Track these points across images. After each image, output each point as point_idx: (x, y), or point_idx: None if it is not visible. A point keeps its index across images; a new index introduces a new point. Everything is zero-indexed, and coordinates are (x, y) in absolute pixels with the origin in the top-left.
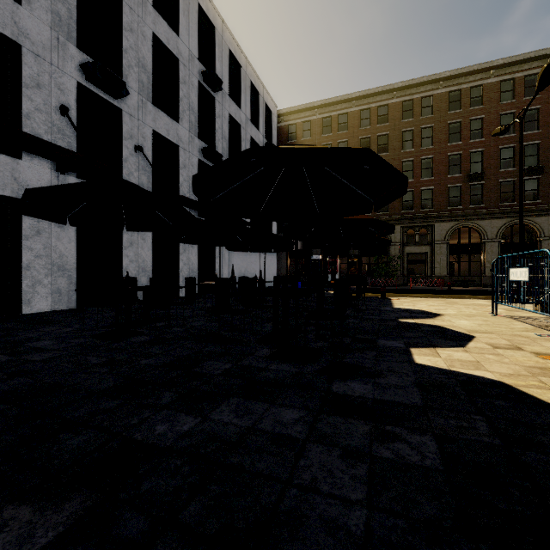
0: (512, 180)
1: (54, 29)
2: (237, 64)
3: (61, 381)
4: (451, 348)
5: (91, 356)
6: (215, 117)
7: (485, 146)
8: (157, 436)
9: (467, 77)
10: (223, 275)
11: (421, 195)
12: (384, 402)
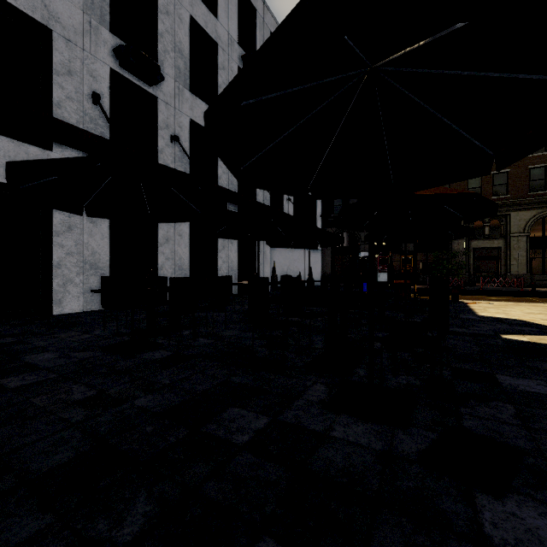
0: None
1: (86, 13)
2: None
3: (2, 439)
4: None
5: (80, 383)
6: None
7: None
8: None
9: None
10: (265, 273)
11: (492, 180)
12: None
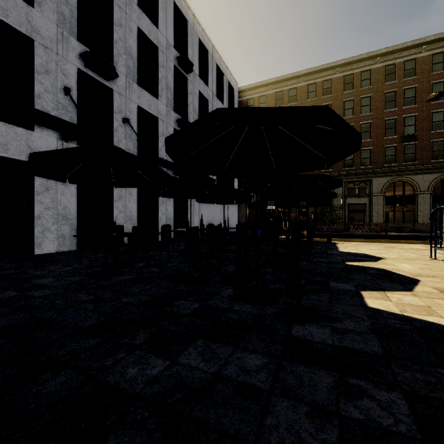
0: (443, 139)
1: (59, 26)
2: (205, 50)
3: (53, 317)
4: (400, 292)
5: (82, 293)
6: (187, 94)
7: (417, 111)
8: (128, 381)
9: (402, 53)
10: (194, 222)
11: (360, 154)
12: (344, 349)
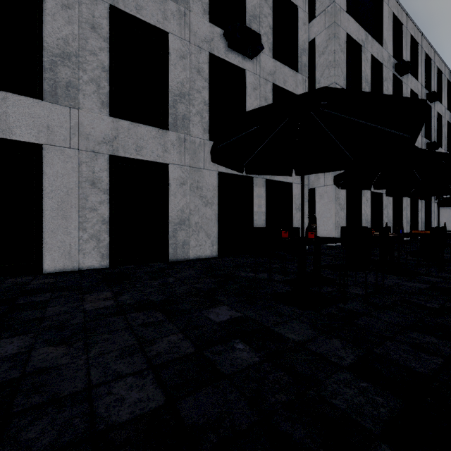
0: None
1: None
2: (438, 73)
3: None
4: None
5: None
6: (430, 119)
7: None
8: None
9: None
10: (434, 225)
11: None
12: None
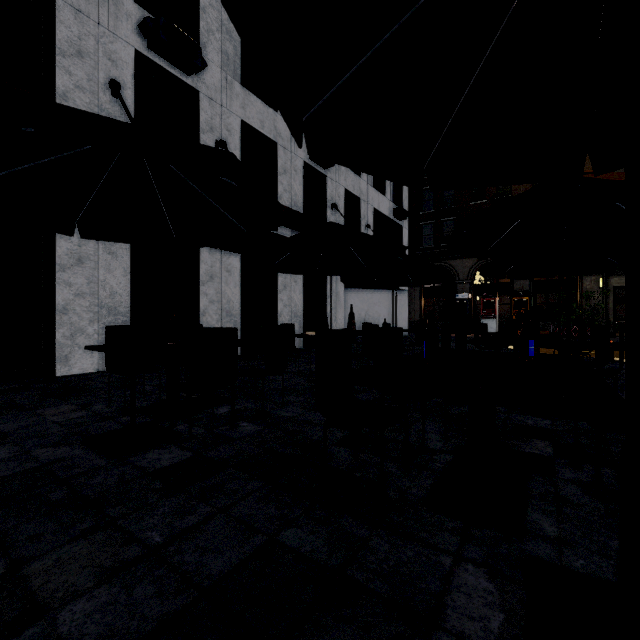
0: None
1: None
2: None
3: None
4: None
5: None
6: None
7: None
8: None
9: None
10: (337, 320)
11: None
12: None
